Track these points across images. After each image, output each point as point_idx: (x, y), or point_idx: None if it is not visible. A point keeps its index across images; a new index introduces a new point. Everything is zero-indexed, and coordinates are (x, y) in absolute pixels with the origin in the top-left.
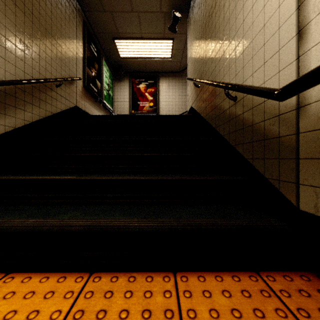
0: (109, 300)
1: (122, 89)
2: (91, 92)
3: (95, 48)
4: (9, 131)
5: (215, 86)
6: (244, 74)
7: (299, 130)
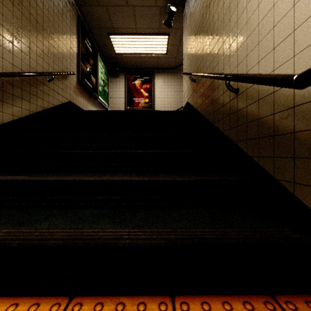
0: None
1: (118, 85)
2: (86, 87)
3: (90, 43)
4: None
5: (214, 78)
6: (248, 63)
7: None
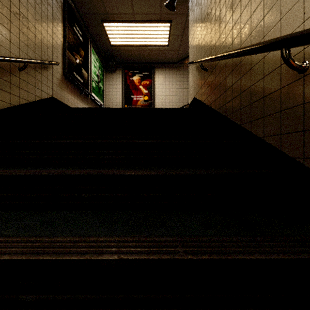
0: None
1: (114, 82)
2: (74, 81)
3: (80, 31)
4: None
5: (251, 52)
6: None
7: None
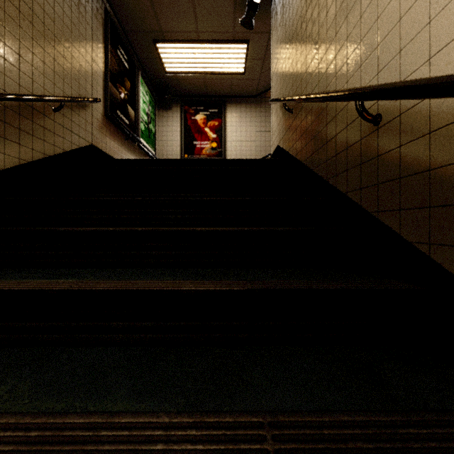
0: None
1: (170, 122)
2: (118, 123)
3: (125, 55)
4: None
5: (331, 100)
6: (404, 65)
7: None
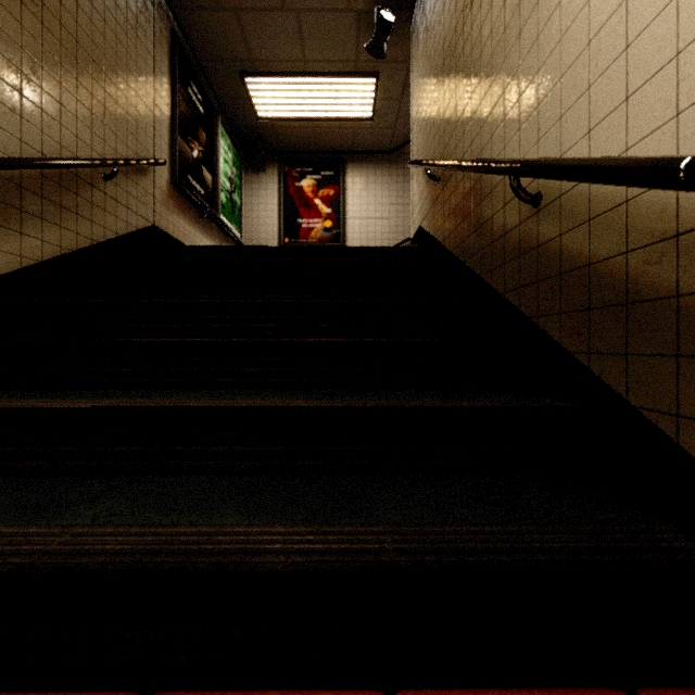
0: None
1: (263, 191)
2: (190, 194)
3: (199, 94)
4: None
5: (483, 172)
6: (564, 135)
7: None
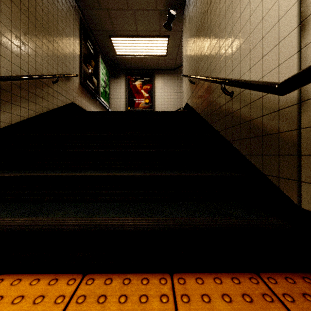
0: (102, 305)
1: (119, 86)
2: (88, 88)
3: (91, 45)
4: (5, 127)
5: (211, 82)
6: (241, 69)
7: (301, 125)
